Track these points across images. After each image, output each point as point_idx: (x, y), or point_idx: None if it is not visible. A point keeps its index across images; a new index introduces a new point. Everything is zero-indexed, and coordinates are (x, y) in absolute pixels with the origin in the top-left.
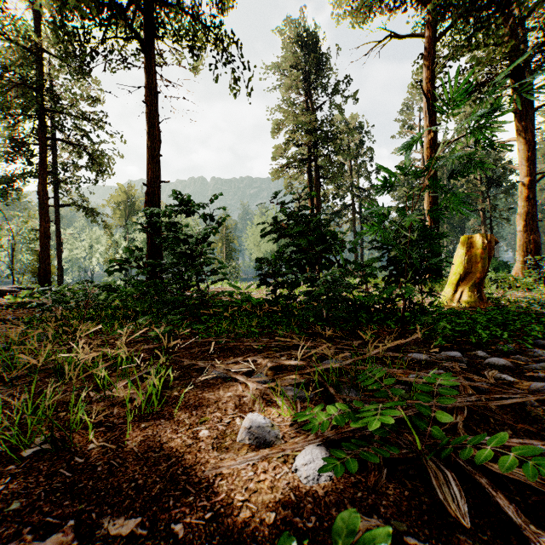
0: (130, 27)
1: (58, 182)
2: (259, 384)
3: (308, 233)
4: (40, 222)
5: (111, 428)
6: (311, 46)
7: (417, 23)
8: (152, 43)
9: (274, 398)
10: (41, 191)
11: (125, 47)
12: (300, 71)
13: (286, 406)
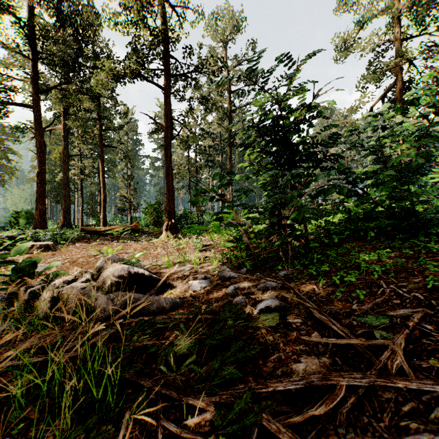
0: None
1: None
2: None
3: None
4: None
5: None
6: None
7: None
8: None
9: None
10: None
11: None
12: None
13: None
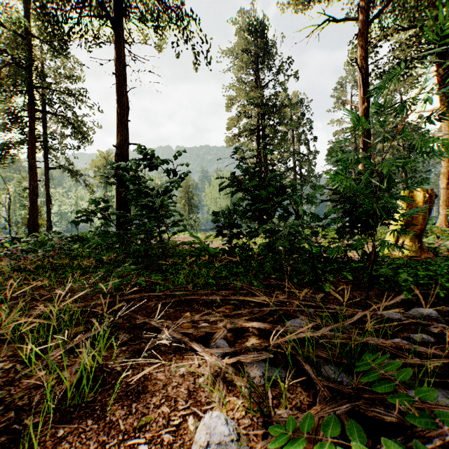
0: (101, 5)
1: (47, 149)
2: (218, 358)
3: (262, 187)
4: (29, 181)
5: (17, 435)
6: (259, 33)
7: (352, 9)
8: (121, 21)
9: (238, 381)
10: (30, 155)
11: (100, 28)
12: (250, 55)
13: (255, 401)
